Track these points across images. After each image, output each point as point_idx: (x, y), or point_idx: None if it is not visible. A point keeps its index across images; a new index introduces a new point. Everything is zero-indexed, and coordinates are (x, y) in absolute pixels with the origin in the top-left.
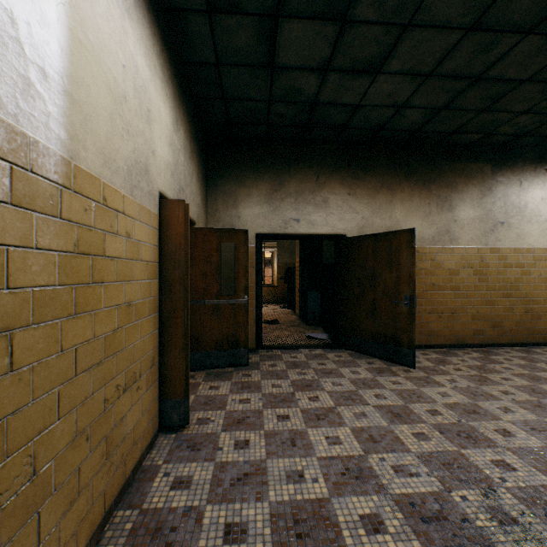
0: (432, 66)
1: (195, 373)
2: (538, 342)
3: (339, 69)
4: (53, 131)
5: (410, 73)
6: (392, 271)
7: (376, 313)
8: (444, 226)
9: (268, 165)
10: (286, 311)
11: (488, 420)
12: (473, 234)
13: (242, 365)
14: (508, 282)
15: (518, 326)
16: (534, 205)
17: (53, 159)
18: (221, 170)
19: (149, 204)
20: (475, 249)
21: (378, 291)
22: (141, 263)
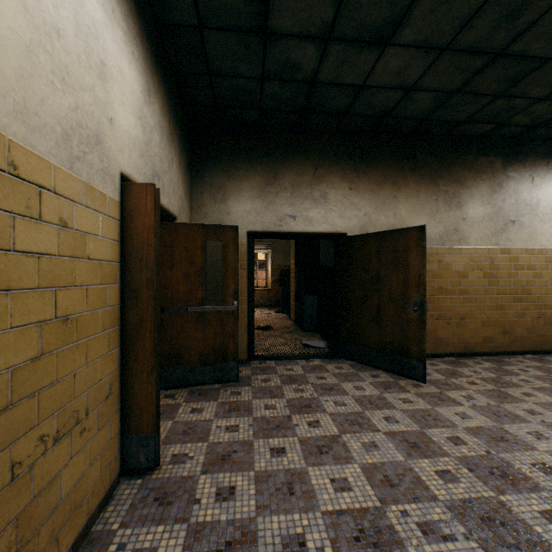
0: (450, 37)
1: (176, 392)
2: (551, 349)
3: (343, 38)
4: None
5: (424, 45)
6: (399, 273)
7: (381, 320)
8: (452, 225)
9: (261, 155)
10: (281, 316)
11: (521, 451)
12: (483, 233)
13: (231, 381)
14: (520, 285)
15: (530, 333)
16: (546, 203)
17: None
18: (208, 160)
19: (104, 186)
20: (485, 250)
21: (383, 295)
22: (89, 262)
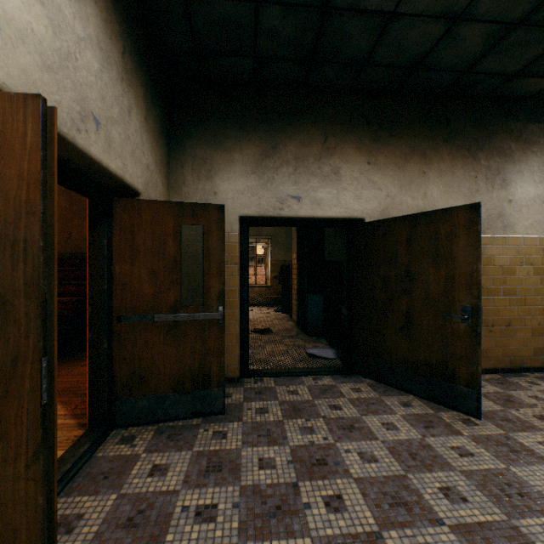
0: None
1: (138, 431)
2: None
3: None
4: None
5: None
6: (440, 269)
7: (412, 329)
8: (495, 209)
9: (257, 120)
10: (281, 316)
11: None
12: (534, 219)
13: (214, 413)
14: None
15: None
16: None
17: None
18: (190, 126)
19: None
20: (536, 240)
21: (415, 297)
22: None
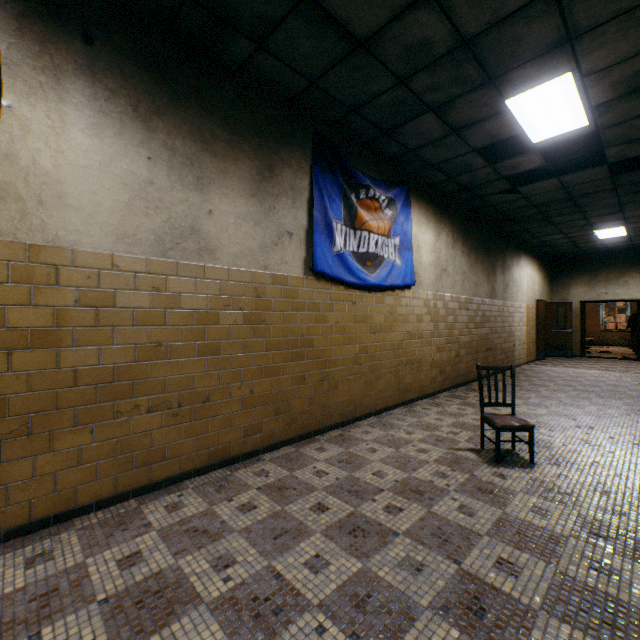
0: None
1: (545, 357)
2: None
3: (609, 243)
4: (525, 302)
5: None
6: None
7: None
8: None
9: (586, 268)
10: (629, 350)
11: None
12: None
13: (567, 357)
14: None
15: None
16: None
17: (525, 305)
18: (559, 273)
19: (534, 304)
20: None
21: None
22: (532, 318)
